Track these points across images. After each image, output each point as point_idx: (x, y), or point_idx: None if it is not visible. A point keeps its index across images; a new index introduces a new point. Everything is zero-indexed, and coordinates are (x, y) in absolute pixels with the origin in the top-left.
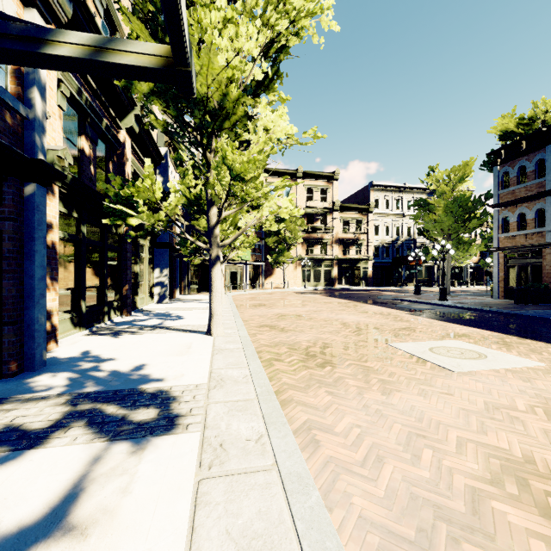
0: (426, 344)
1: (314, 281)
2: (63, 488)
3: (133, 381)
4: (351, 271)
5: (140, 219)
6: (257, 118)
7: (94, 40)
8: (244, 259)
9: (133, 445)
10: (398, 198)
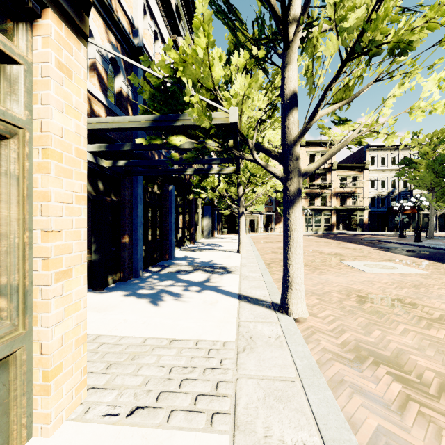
0: (365, 263)
1: (315, 226)
2: (205, 278)
3: (211, 264)
4: (348, 219)
5: (207, 195)
6: (263, 143)
7: (219, 169)
8: (259, 211)
9: (219, 275)
10: (393, 155)
